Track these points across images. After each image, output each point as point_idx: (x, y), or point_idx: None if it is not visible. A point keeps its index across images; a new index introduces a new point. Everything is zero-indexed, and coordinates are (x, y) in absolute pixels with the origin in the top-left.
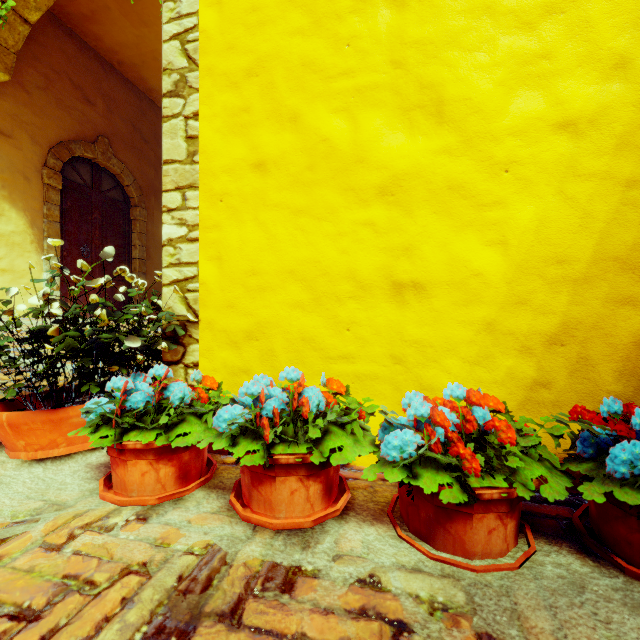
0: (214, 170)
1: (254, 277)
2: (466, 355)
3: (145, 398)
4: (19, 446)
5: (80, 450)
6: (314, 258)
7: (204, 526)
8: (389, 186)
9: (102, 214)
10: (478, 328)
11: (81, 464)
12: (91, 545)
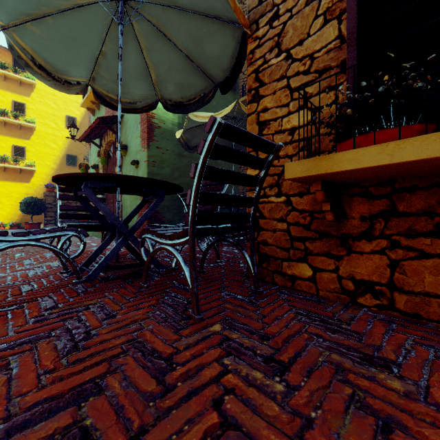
0: None
1: None
2: (3, 220)
3: None
4: None
5: None
6: None
7: None
8: None
9: None
10: (4, 218)
11: None
12: None
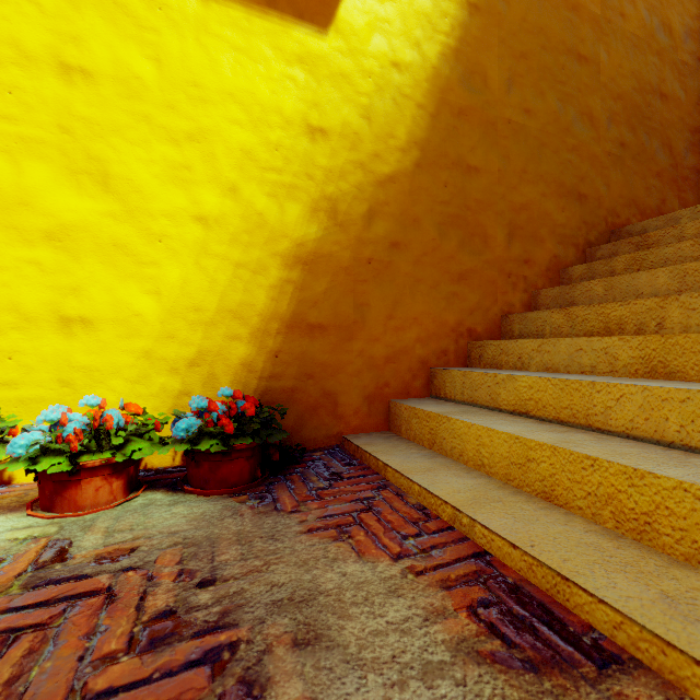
0: None
1: None
2: (129, 376)
3: None
4: None
5: None
6: None
7: None
8: (57, 233)
9: None
10: (139, 355)
11: None
12: None
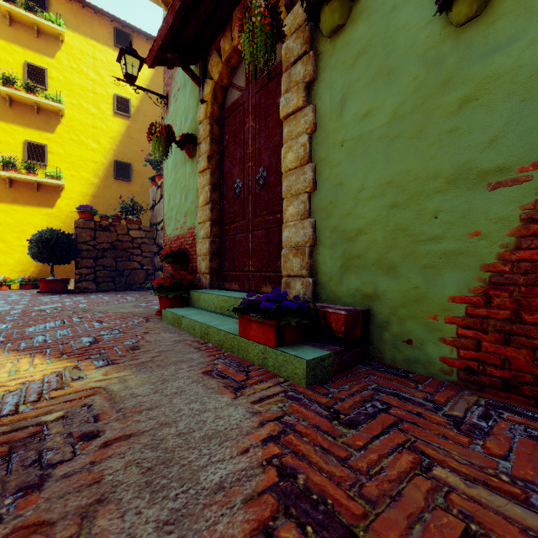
0: None
1: None
2: (8, 273)
3: None
4: None
5: None
6: None
7: None
8: None
9: None
10: (10, 270)
11: None
12: None
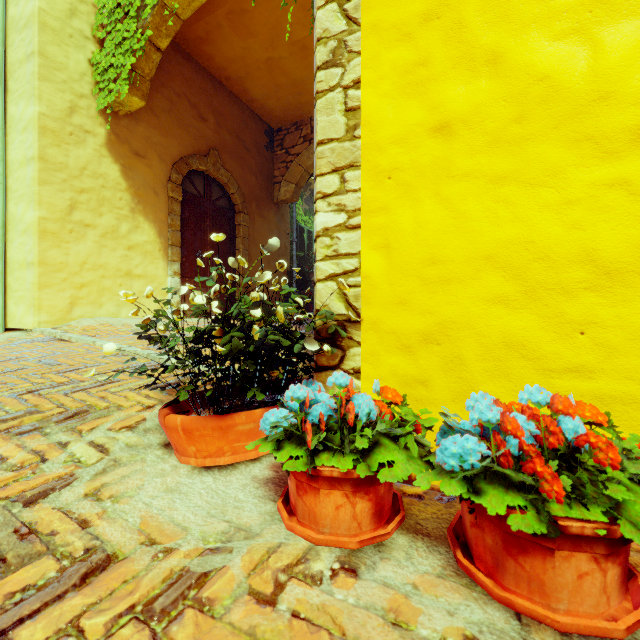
0: (380, 143)
1: (434, 267)
2: None
3: (326, 412)
4: (189, 451)
5: (242, 460)
6: (524, 238)
7: (440, 599)
8: None
9: (212, 222)
10: None
11: (247, 476)
12: (307, 604)
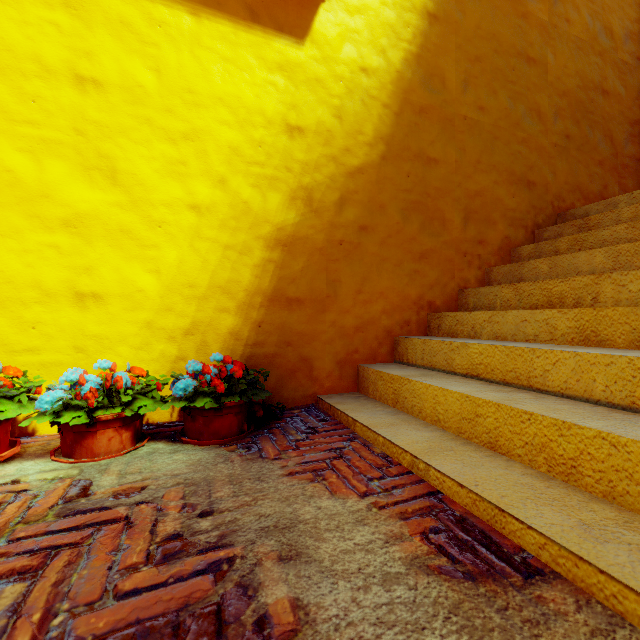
0: None
1: None
2: (133, 343)
3: None
4: None
5: None
6: None
7: None
8: (73, 220)
9: None
10: (142, 325)
11: None
12: None
